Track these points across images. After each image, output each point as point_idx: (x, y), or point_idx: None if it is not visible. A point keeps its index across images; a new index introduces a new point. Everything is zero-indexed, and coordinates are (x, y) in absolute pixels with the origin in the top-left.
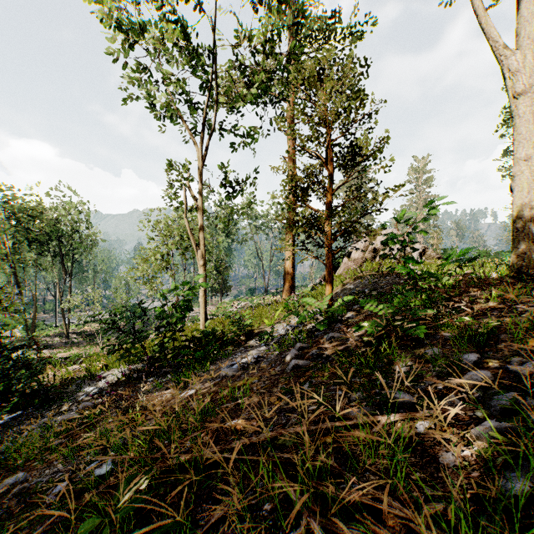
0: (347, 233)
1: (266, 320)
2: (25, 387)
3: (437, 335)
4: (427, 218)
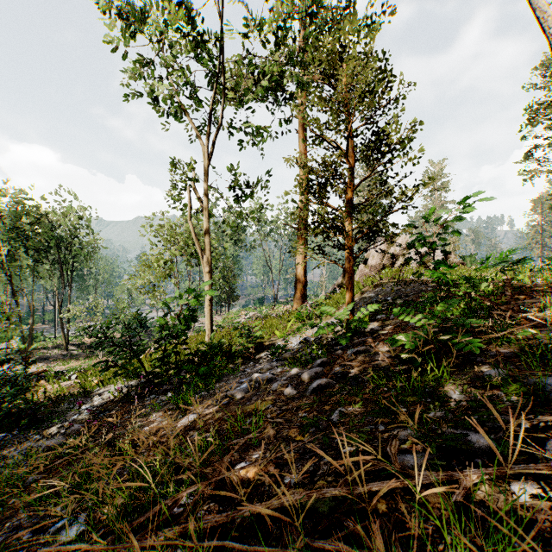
0: (372, 232)
1: (277, 332)
2: (8, 407)
3: (491, 351)
4: (459, 217)
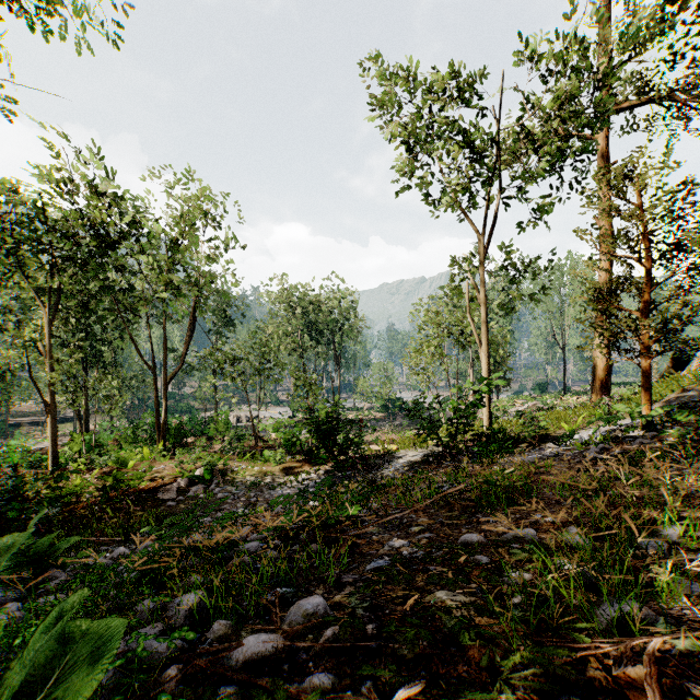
0: (664, 339)
1: (565, 425)
2: (356, 452)
3: None
4: None
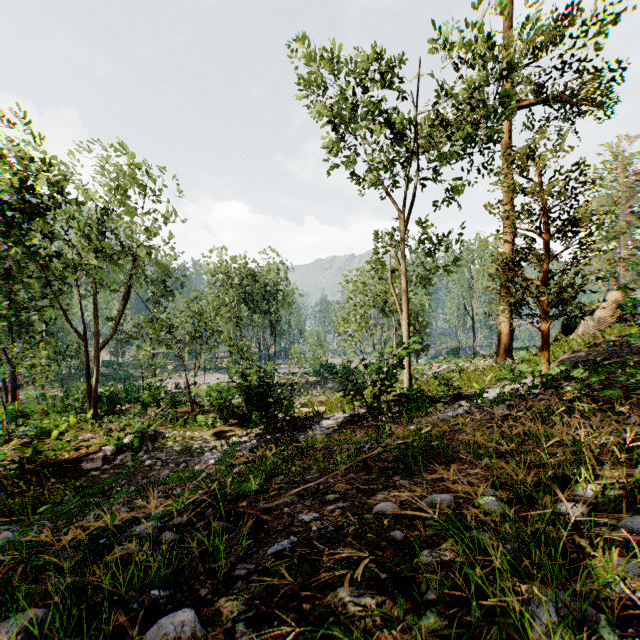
0: (562, 304)
1: (475, 384)
2: (286, 415)
3: None
4: None
